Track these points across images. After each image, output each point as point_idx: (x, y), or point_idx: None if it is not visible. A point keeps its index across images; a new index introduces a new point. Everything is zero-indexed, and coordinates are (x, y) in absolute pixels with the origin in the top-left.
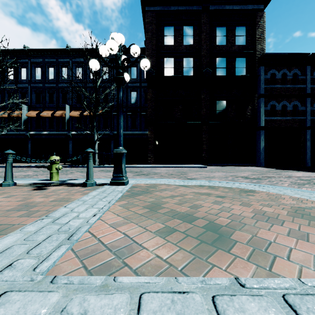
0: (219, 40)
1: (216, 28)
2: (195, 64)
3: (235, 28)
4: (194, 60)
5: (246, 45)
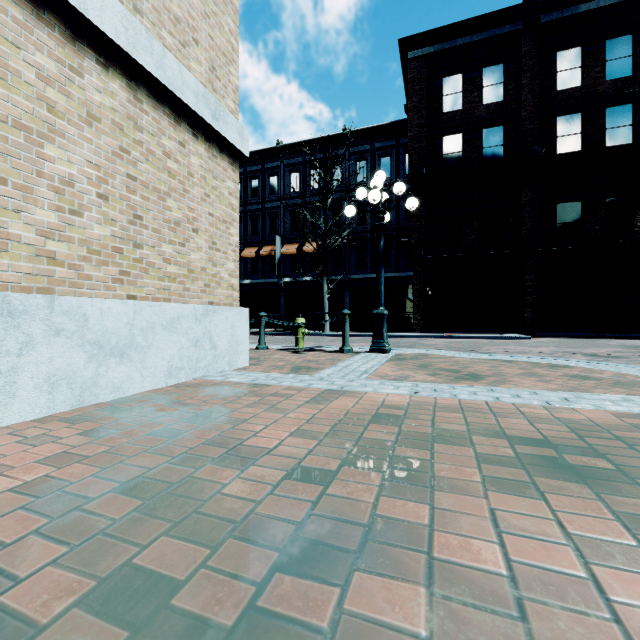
0: (563, 79)
1: (556, 57)
2: (508, 138)
3: (603, 46)
4: (505, 131)
5: (633, 75)
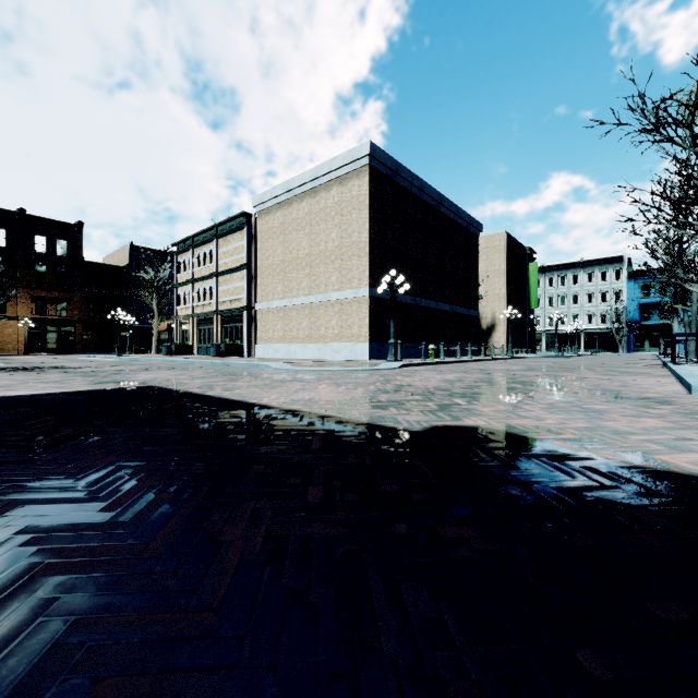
0: None
1: None
2: None
3: None
4: None
5: None
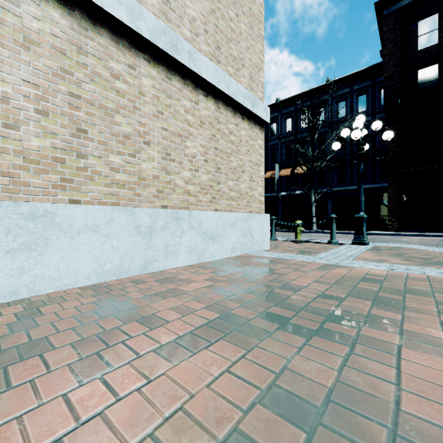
0: None
1: None
2: None
3: None
4: None
5: None
